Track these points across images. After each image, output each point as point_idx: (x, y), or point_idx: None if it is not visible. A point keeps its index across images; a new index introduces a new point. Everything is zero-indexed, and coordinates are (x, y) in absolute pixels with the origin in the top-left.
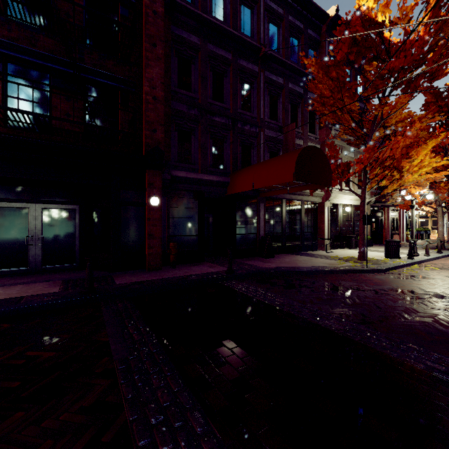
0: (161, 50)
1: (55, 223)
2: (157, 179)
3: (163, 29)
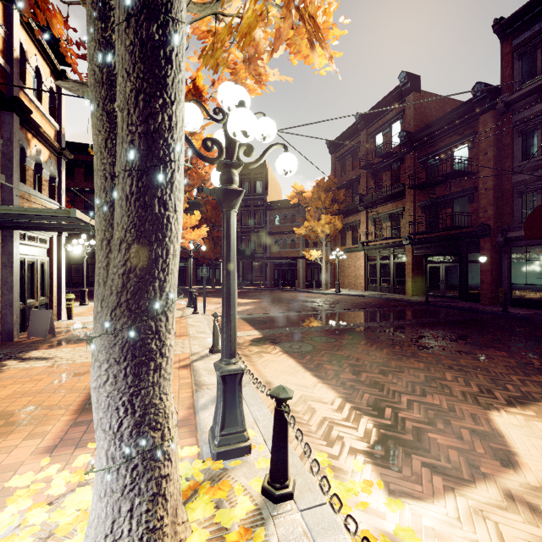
0: (491, 153)
1: (450, 273)
2: (486, 244)
3: (492, 137)
